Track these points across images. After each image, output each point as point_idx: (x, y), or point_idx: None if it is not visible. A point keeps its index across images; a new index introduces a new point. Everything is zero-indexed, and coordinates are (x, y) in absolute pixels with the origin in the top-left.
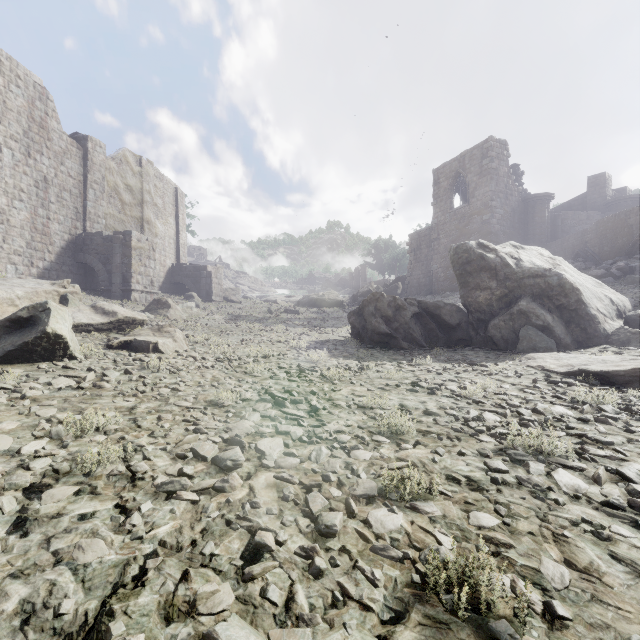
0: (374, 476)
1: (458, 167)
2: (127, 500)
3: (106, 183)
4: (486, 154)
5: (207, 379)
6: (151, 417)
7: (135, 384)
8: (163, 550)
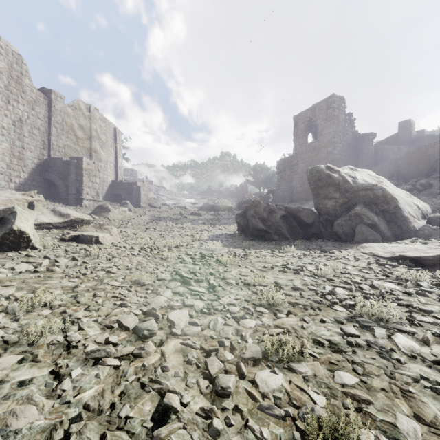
0: (258, 341)
1: (311, 115)
2: (61, 366)
3: (65, 123)
4: (330, 106)
5: (133, 264)
6: (88, 294)
7: (79, 268)
8: (86, 414)
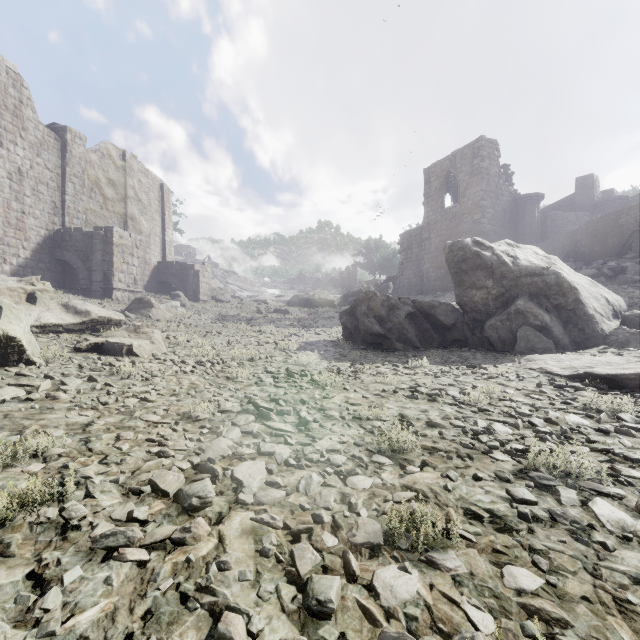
0: (377, 513)
1: (449, 166)
2: (48, 564)
3: (87, 177)
4: (477, 153)
5: (183, 386)
6: (108, 436)
7: (98, 393)
8: None
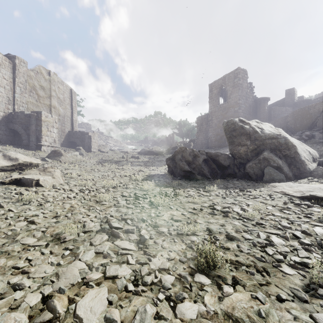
0: None
1: (222, 83)
2: None
3: (28, 84)
4: (236, 76)
5: (64, 209)
6: None
7: None
8: None
